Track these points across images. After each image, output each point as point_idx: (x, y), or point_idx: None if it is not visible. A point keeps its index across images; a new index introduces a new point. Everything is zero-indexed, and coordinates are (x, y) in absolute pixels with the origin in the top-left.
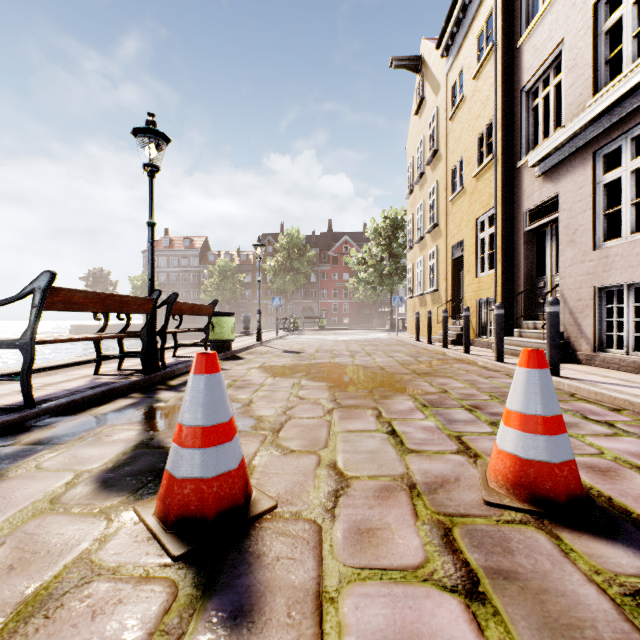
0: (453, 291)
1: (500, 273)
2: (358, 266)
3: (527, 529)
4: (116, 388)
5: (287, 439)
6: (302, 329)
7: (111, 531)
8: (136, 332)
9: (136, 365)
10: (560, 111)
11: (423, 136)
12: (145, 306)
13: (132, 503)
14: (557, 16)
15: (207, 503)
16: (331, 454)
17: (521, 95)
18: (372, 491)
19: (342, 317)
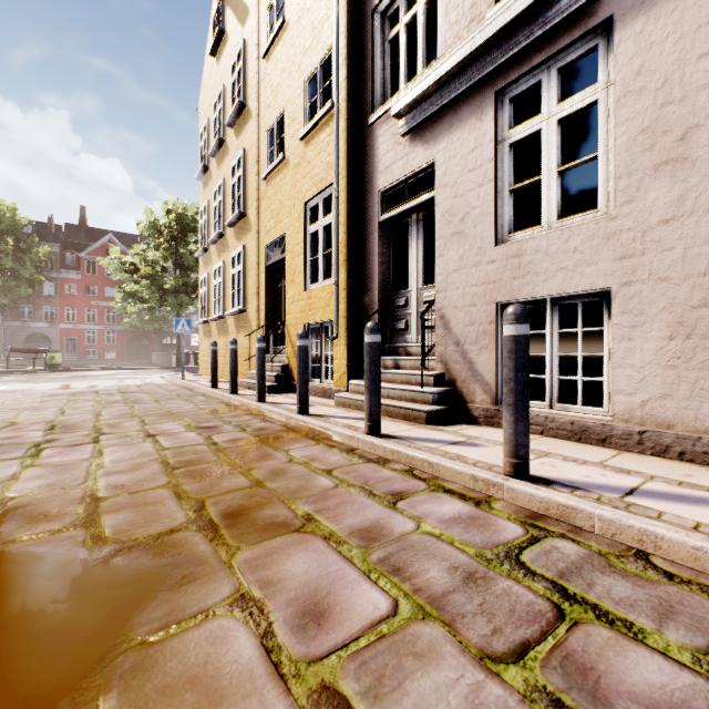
0: (269, 312)
1: (344, 283)
2: (125, 274)
3: None
4: None
5: None
6: (4, 371)
7: None
8: None
9: None
10: (410, 75)
11: (224, 86)
12: None
13: None
14: None
15: None
16: None
17: (373, 18)
18: None
19: (104, 350)
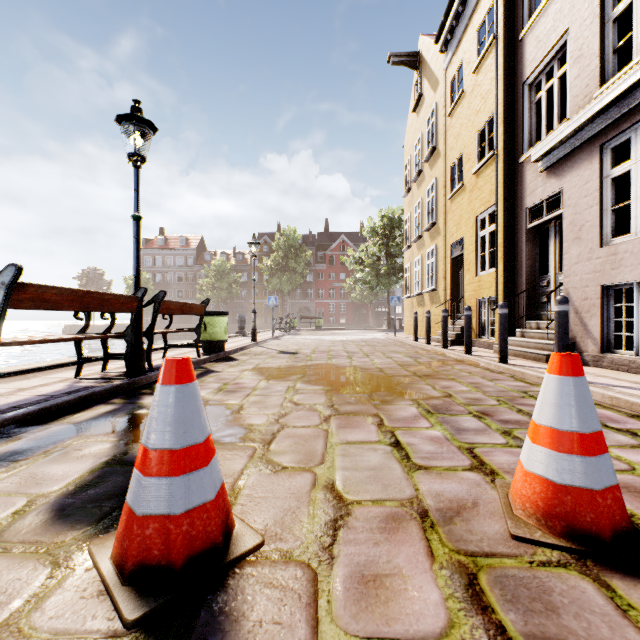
0: (452, 290)
1: (501, 272)
2: (355, 266)
3: (569, 574)
4: (96, 393)
5: (279, 453)
6: (298, 329)
7: (54, 582)
8: (120, 332)
9: (122, 367)
10: (563, 105)
11: (421, 133)
12: (129, 305)
13: (88, 540)
14: (562, 5)
15: (174, 546)
16: (328, 472)
17: (523, 88)
18: (377, 521)
19: (339, 317)
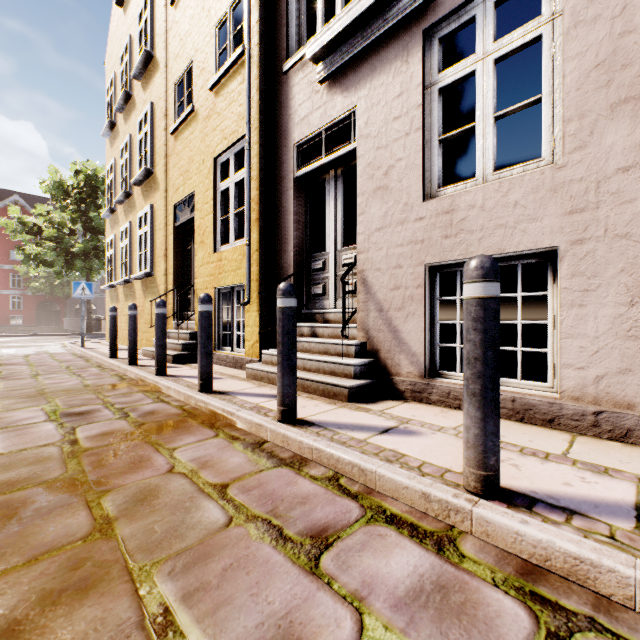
0: (177, 276)
1: (257, 243)
2: (26, 235)
3: None
4: None
5: None
6: None
7: None
8: None
9: None
10: None
11: (131, 37)
12: None
13: None
14: None
15: None
16: None
17: None
18: None
19: (9, 316)
